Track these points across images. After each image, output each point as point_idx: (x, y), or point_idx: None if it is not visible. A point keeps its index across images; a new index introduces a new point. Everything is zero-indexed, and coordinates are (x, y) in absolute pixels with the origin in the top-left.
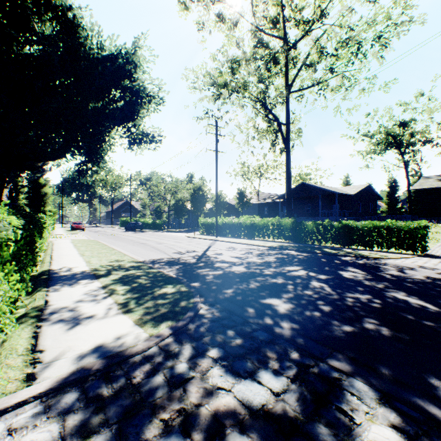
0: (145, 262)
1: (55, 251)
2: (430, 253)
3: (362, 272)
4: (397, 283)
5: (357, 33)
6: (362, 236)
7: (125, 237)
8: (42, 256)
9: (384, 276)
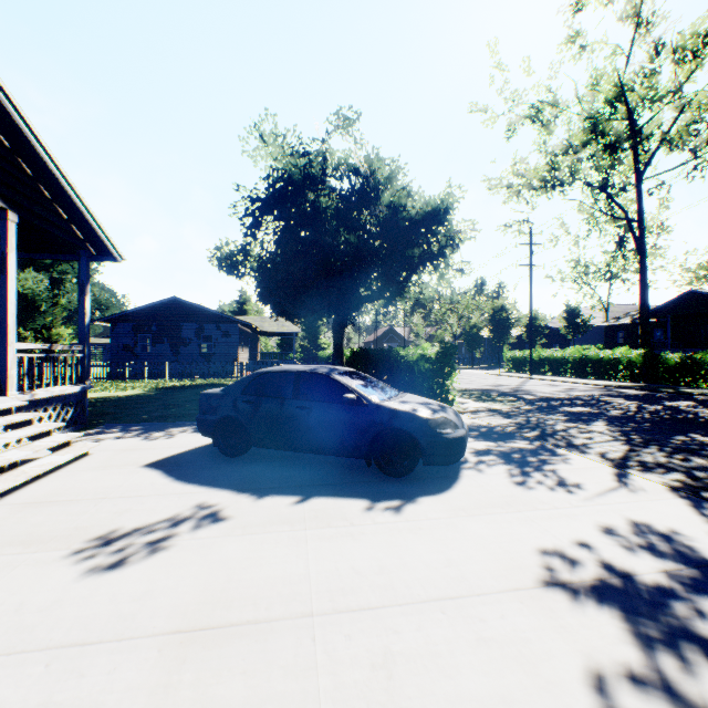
0: (466, 388)
1: None
2: None
3: (693, 404)
4: None
5: None
6: None
7: None
8: None
9: None
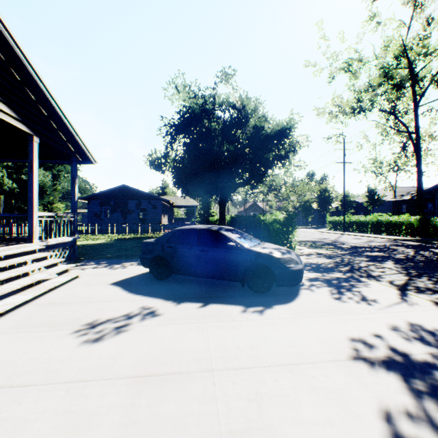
0: (302, 240)
1: None
2: None
3: None
4: None
5: None
6: None
7: None
8: None
9: None
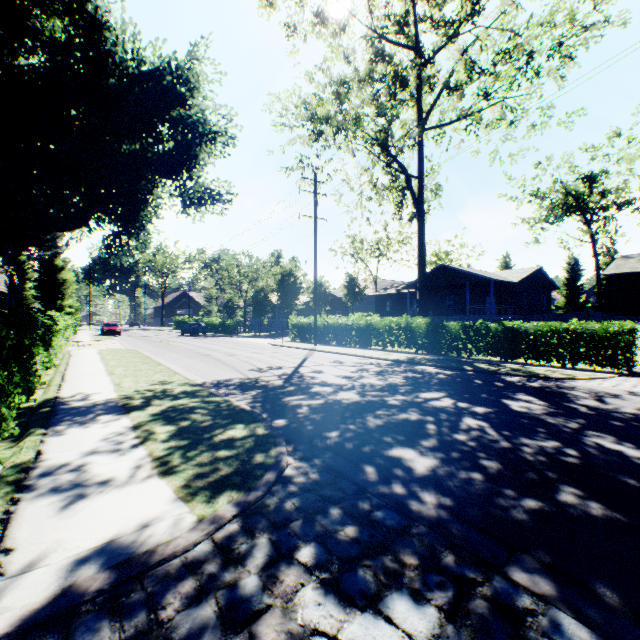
0: (204, 386)
1: (71, 367)
2: (638, 370)
3: (539, 402)
4: (599, 421)
5: (526, 40)
6: (533, 344)
7: (179, 345)
8: (50, 375)
9: (576, 409)
